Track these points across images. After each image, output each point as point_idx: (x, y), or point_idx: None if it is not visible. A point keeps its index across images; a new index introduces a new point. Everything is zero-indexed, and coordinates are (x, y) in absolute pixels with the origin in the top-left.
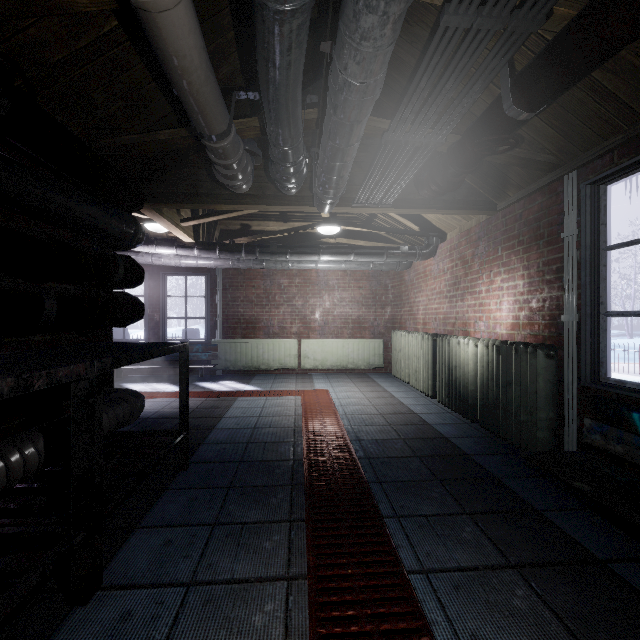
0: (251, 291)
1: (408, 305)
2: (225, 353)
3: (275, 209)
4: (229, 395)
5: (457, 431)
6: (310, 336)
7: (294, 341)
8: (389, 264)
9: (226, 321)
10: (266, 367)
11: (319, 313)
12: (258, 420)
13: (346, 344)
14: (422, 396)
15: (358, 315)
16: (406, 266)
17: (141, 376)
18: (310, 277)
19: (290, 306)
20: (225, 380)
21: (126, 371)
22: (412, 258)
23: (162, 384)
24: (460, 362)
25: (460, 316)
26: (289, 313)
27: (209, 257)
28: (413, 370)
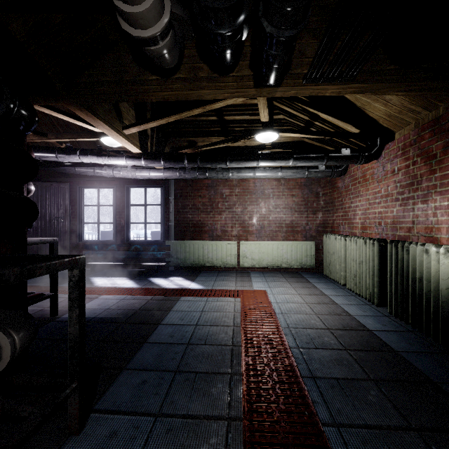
0: (198, 200)
1: (342, 210)
2: (176, 252)
3: (209, 96)
4: (173, 294)
5: (443, 369)
6: (248, 238)
7: (234, 243)
8: (324, 171)
9: (177, 225)
10: (210, 265)
11: (256, 218)
12: (194, 331)
13: (280, 246)
14: (365, 303)
15: (291, 220)
16: (341, 173)
17: (110, 270)
18: (248, 187)
19: (231, 212)
20: (175, 276)
21: (99, 265)
22: (354, 161)
23: (122, 279)
24: (429, 274)
25: (421, 220)
26: (230, 218)
27: (159, 169)
28: (351, 274)
